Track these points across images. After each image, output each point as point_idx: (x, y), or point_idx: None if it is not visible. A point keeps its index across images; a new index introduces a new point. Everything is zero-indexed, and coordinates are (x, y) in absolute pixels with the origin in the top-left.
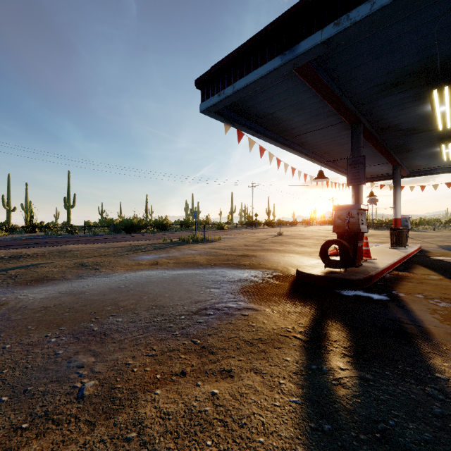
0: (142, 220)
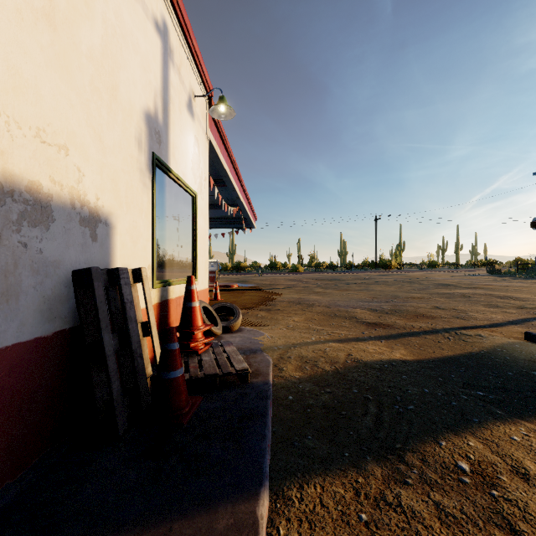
0: (222, 264)
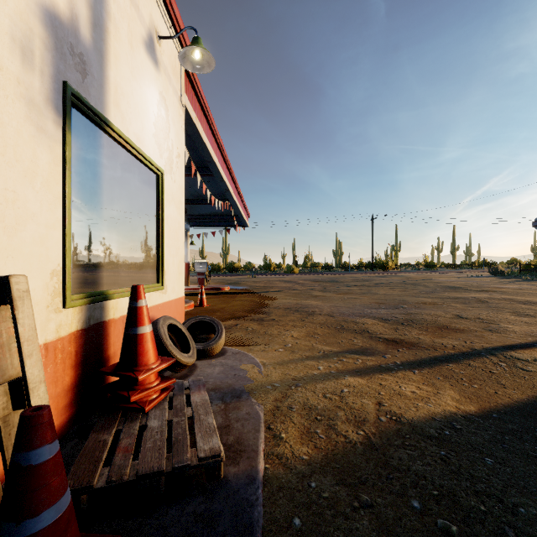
0: (214, 265)
